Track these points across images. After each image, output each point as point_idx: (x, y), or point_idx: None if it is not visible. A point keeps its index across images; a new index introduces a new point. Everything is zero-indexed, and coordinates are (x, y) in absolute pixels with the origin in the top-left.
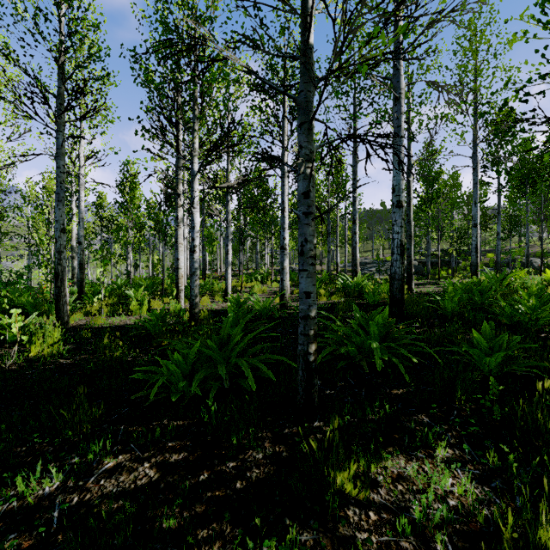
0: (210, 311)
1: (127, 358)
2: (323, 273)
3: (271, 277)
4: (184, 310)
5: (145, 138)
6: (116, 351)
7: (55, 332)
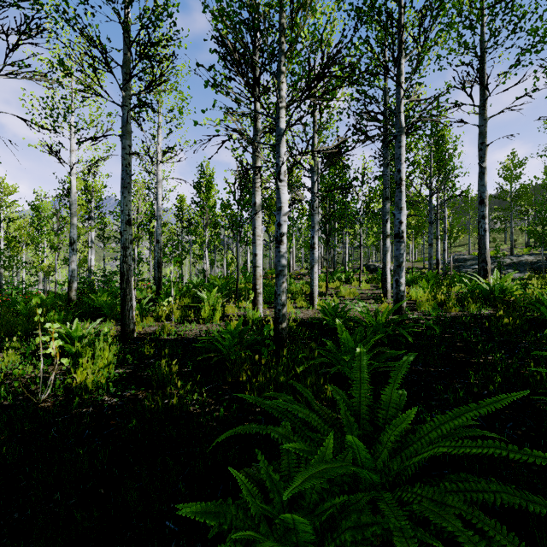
0: (296, 321)
1: (189, 407)
2: (413, 272)
3: (360, 276)
4: (268, 327)
5: (217, 91)
6: (172, 396)
7: (106, 351)
